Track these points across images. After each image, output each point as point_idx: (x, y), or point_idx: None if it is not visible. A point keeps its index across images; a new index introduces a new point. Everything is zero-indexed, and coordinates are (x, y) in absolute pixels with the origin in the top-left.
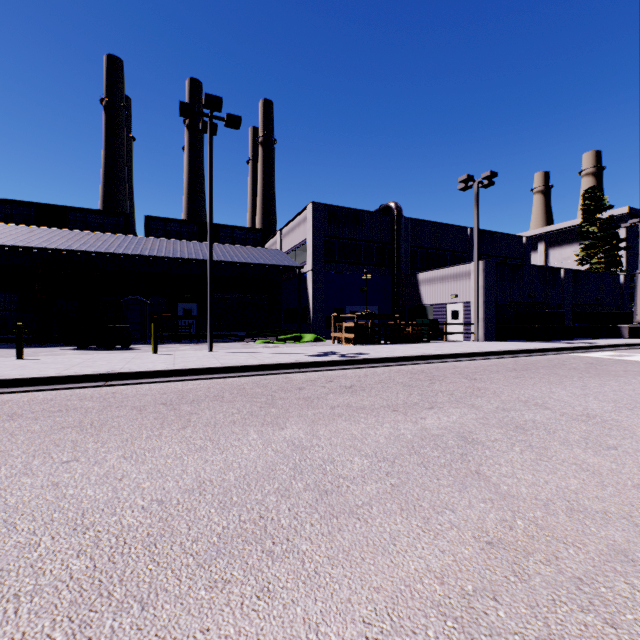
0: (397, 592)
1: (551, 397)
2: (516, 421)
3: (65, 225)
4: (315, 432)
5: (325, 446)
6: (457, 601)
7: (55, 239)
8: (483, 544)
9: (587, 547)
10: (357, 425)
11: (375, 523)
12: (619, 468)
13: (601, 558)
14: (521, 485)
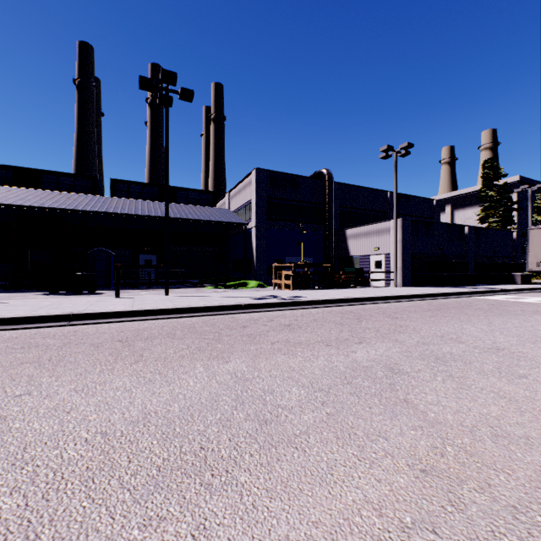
0: (336, 526)
1: (463, 333)
2: (436, 353)
3: (39, 186)
4: (256, 365)
5: (265, 378)
6: (397, 535)
7: (30, 198)
8: (417, 472)
9: (516, 473)
10: (295, 358)
11: (312, 452)
12: (532, 395)
13: (531, 484)
14: (447, 412)
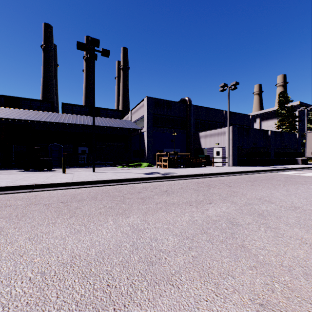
0: None
1: (272, 196)
2: (257, 211)
3: (19, 107)
4: (146, 219)
5: (152, 229)
6: None
7: (13, 114)
8: (257, 306)
9: None
10: (170, 214)
11: (184, 289)
12: None
13: None
14: (271, 255)
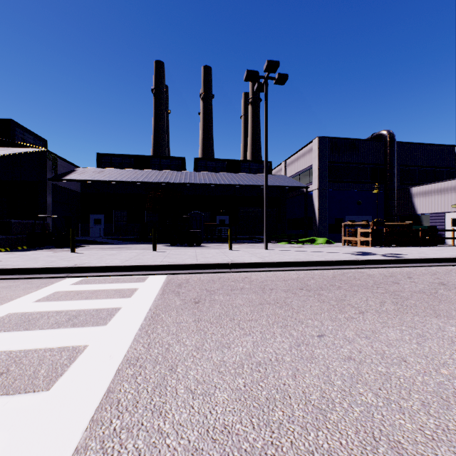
0: None
1: None
2: None
3: (149, 167)
4: None
5: None
6: None
7: (149, 176)
8: None
9: None
10: None
11: None
12: None
13: None
14: None
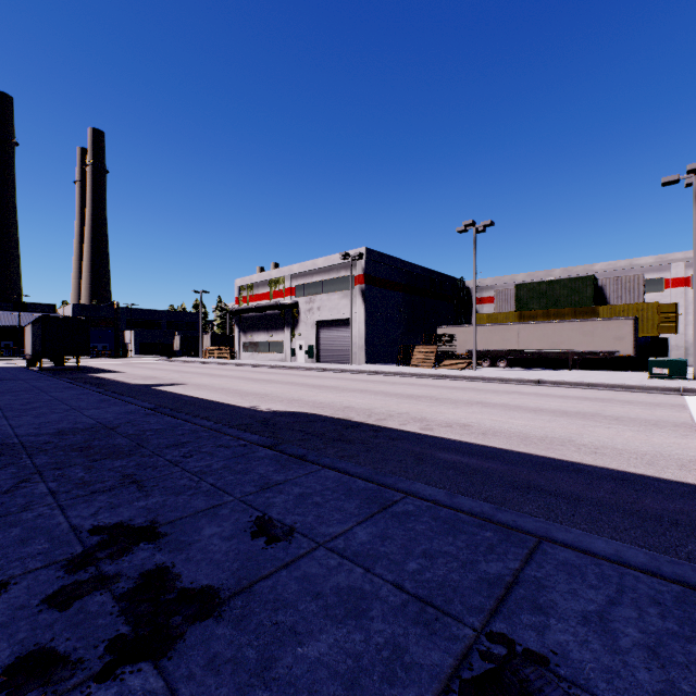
0: None
1: None
2: None
3: None
4: None
5: None
6: None
7: None
8: None
9: None
10: None
11: None
12: None
13: None
14: None
